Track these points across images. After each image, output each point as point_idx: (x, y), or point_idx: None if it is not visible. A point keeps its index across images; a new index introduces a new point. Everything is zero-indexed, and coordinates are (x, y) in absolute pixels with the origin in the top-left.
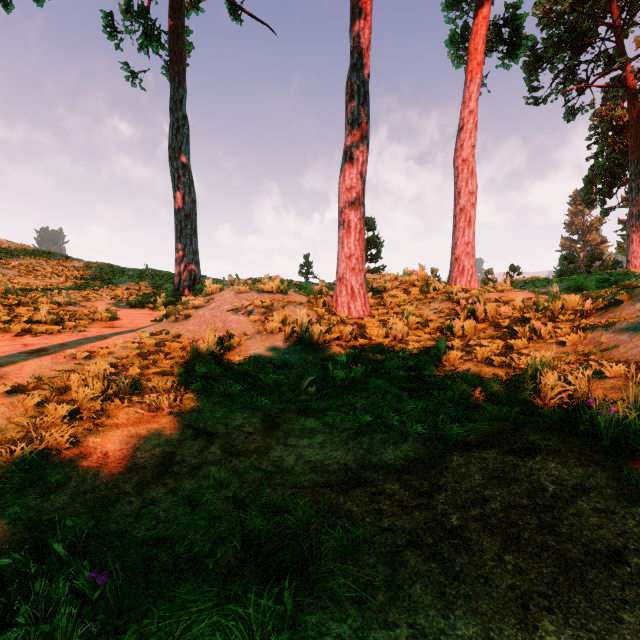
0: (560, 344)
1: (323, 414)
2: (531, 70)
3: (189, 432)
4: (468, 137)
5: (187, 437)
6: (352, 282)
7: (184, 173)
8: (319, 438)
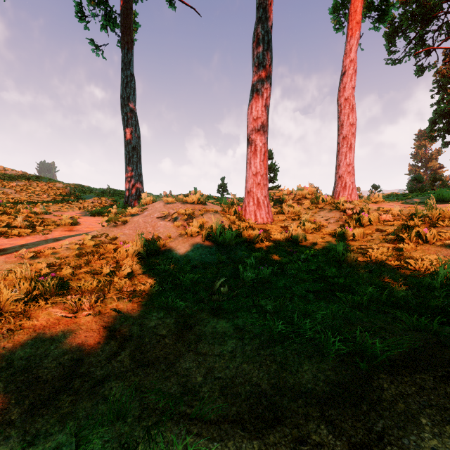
0: (447, 247)
1: (234, 315)
2: (390, 38)
3: (104, 334)
4: (349, 80)
5: (101, 340)
6: (258, 194)
7: (131, 116)
8: (230, 345)
